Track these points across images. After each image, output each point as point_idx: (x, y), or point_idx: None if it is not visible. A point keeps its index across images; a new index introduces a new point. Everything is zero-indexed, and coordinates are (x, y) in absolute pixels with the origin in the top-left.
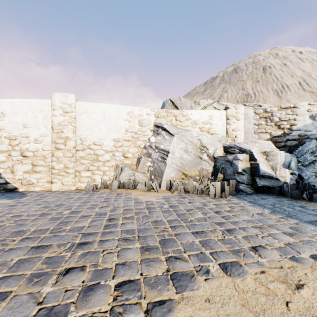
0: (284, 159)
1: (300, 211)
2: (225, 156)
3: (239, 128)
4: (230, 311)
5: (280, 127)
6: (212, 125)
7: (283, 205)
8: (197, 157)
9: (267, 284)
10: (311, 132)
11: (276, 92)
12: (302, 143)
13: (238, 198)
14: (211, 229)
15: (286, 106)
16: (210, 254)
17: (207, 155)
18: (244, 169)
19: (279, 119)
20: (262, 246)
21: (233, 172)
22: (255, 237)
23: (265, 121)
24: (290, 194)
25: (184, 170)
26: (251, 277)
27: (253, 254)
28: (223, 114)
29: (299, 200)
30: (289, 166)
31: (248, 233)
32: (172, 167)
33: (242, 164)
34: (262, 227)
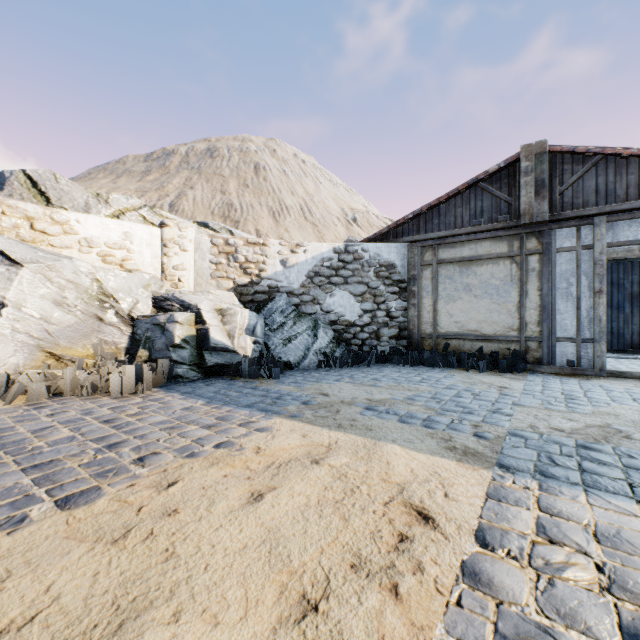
0: (249, 321)
1: (247, 394)
2: (154, 315)
3: (186, 265)
4: (36, 554)
5: (247, 271)
6: (131, 253)
7: (232, 389)
8: (91, 317)
9: (128, 497)
10: (283, 284)
11: (272, 212)
12: (273, 298)
13: (168, 391)
14: (75, 452)
15: (255, 241)
16: (46, 492)
17: (117, 314)
18: (186, 339)
19: (245, 259)
20: (156, 452)
21: (166, 344)
22: (154, 443)
23: (227, 259)
24: (248, 373)
25: (55, 346)
26: (108, 497)
27: (134, 467)
28: (156, 234)
29: (257, 380)
30: (254, 331)
31: (148, 440)
32: (16, 340)
33: (184, 330)
34: (177, 426)
